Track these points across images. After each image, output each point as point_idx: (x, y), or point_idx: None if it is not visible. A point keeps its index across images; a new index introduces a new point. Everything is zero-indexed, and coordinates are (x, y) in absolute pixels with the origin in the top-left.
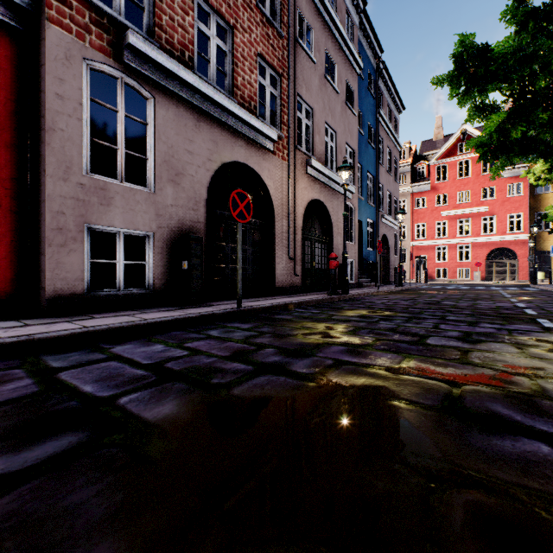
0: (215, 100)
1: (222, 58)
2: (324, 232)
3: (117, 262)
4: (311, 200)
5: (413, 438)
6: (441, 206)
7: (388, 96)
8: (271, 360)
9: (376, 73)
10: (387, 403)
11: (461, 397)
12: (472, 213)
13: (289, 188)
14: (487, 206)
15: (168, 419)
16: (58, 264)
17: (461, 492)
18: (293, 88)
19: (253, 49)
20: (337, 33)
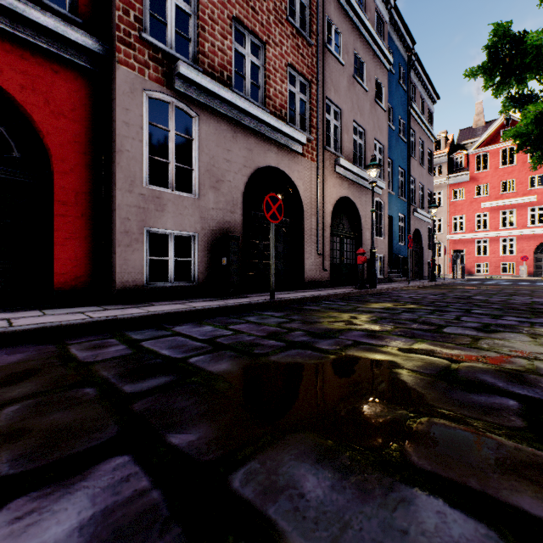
0: (250, 112)
1: (255, 68)
2: (353, 227)
3: (169, 259)
4: (339, 198)
5: (406, 391)
6: (481, 197)
7: (421, 87)
8: (300, 340)
9: (407, 66)
10: (392, 371)
11: (457, 370)
12: (517, 204)
13: (317, 188)
14: (535, 195)
15: (226, 372)
16: (125, 261)
17: (432, 419)
18: (321, 92)
19: (284, 61)
20: (366, 32)
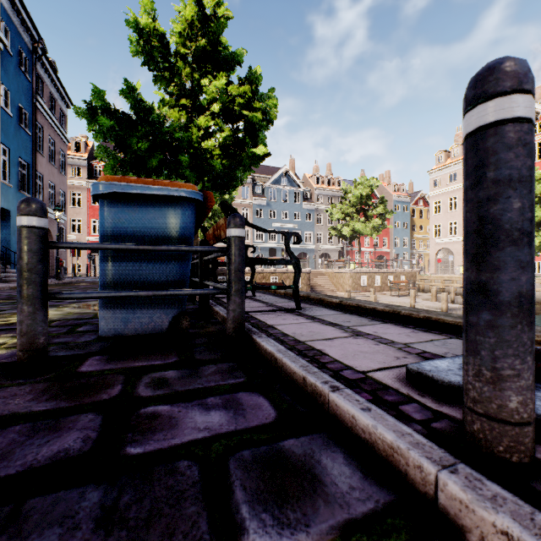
0: None
1: None
2: None
3: None
4: None
5: None
6: None
7: (52, 85)
8: None
9: (33, 56)
10: None
11: None
12: None
13: None
14: None
15: None
16: None
17: None
18: None
19: None
20: None
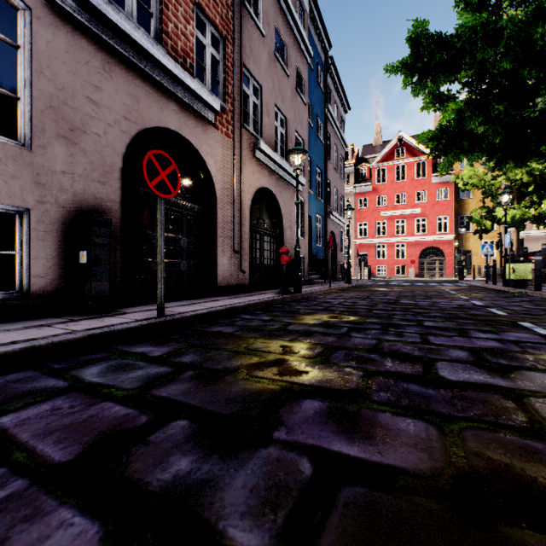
0: (133, 39)
1: None
2: (273, 224)
3: None
4: (259, 189)
5: None
6: (380, 206)
7: (335, 93)
8: (169, 476)
9: (324, 67)
10: None
11: None
12: (407, 215)
13: (234, 171)
14: (420, 208)
15: None
16: None
17: None
18: (239, 57)
19: None
20: (287, 11)
